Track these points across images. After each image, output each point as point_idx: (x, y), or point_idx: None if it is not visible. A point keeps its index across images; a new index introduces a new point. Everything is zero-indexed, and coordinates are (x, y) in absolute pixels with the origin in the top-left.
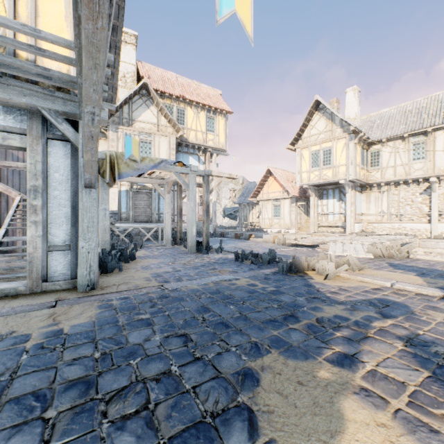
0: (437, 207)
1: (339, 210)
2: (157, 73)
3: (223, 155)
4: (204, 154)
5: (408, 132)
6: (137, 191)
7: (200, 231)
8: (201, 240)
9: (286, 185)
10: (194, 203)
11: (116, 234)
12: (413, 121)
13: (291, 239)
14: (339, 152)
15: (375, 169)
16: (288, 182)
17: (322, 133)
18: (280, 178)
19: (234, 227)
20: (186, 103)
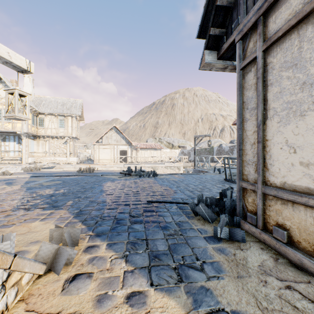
0: (69, 150)
1: (19, 149)
2: None
3: None
4: None
5: (57, 113)
6: None
7: None
8: None
9: None
10: None
11: None
12: (60, 108)
13: None
14: None
15: (42, 128)
16: None
17: (4, 98)
18: None
19: None
20: None
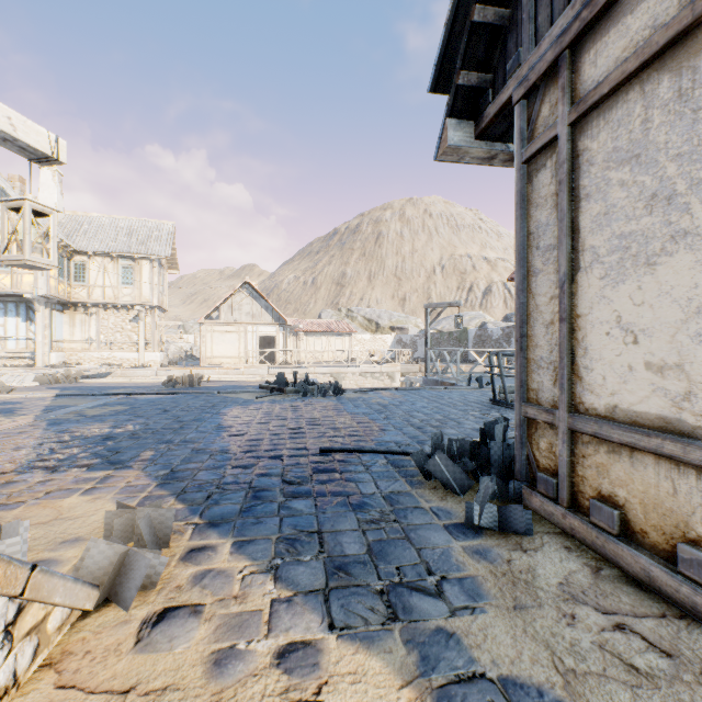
0: (145, 336)
1: (28, 334)
2: None
3: None
4: None
5: (117, 253)
6: None
7: None
8: None
9: None
10: None
11: None
12: (124, 241)
13: None
14: None
15: (82, 286)
16: None
17: None
18: None
19: None
20: None
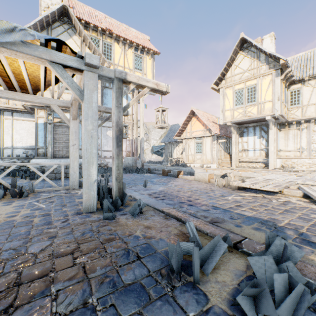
0: None
1: (260, 146)
2: (85, 8)
3: (151, 94)
4: (132, 92)
5: None
6: (51, 122)
7: (127, 167)
8: (125, 177)
9: (209, 124)
10: (94, 124)
11: (31, 171)
12: None
13: (214, 174)
14: (265, 88)
15: (295, 107)
16: (210, 122)
17: (246, 71)
18: (203, 118)
19: (160, 162)
20: (113, 38)
